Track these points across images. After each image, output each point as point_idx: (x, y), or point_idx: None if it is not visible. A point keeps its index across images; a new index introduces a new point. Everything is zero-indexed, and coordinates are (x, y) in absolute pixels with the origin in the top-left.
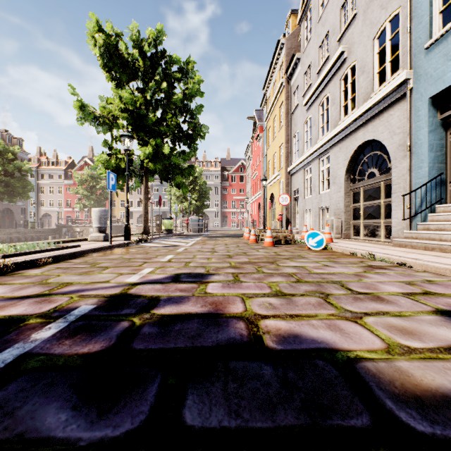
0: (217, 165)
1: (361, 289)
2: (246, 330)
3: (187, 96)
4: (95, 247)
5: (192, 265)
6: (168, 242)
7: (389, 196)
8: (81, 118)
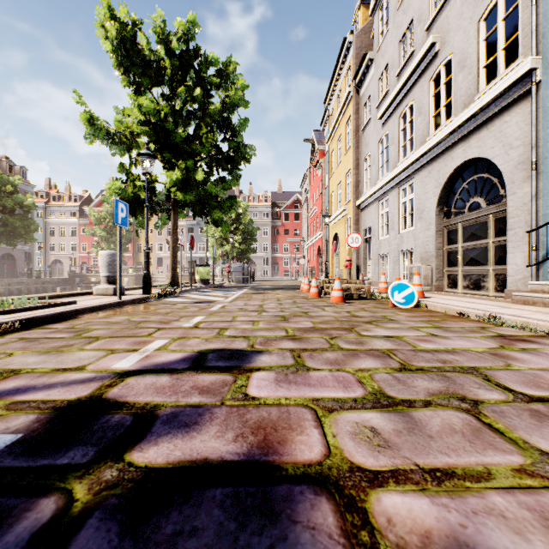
0: (266, 200)
1: (527, 387)
2: (344, 543)
3: (227, 106)
4: (95, 305)
5: (228, 334)
6: (202, 296)
7: (501, 235)
8: (90, 135)
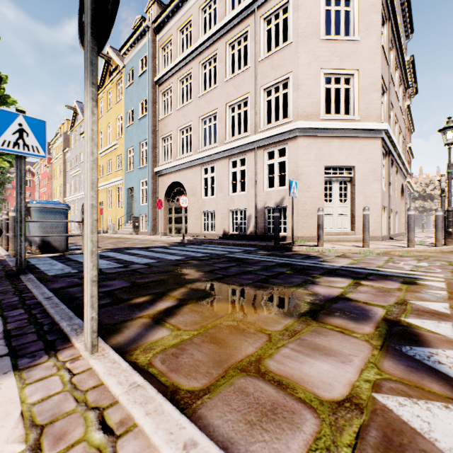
0: None
1: None
2: None
3: None
4: None
5: None
6: None
7: None
8: None
